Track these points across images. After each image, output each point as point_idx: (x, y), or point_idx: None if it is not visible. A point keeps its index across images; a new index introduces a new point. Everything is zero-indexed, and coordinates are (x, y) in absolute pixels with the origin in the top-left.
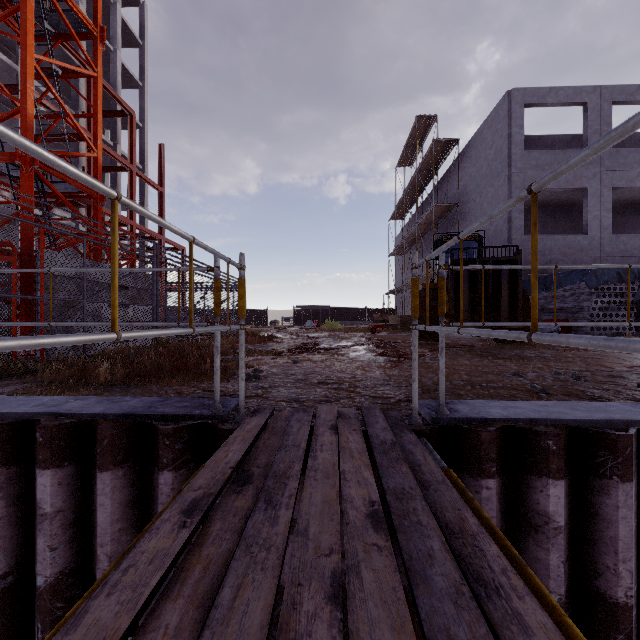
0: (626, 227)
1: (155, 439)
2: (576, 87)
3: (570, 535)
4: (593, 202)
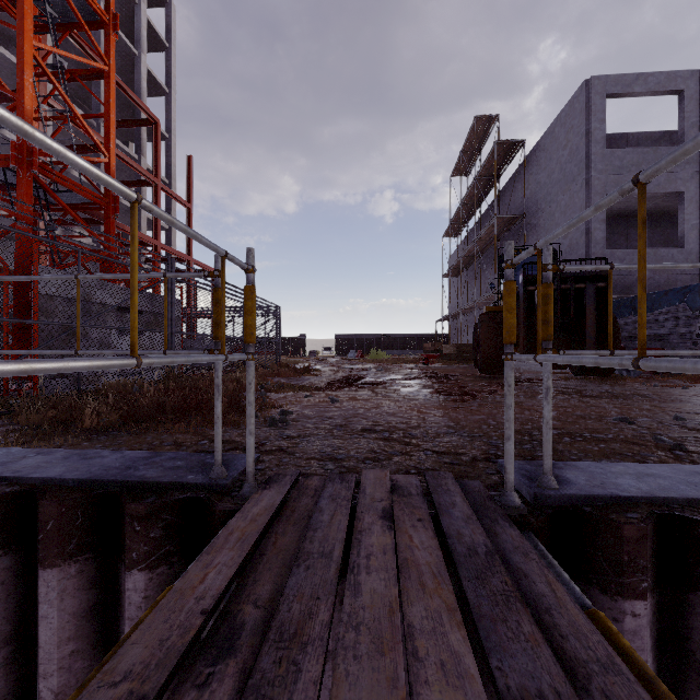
0: None
1: (122, 521)
2: (669, 72)
3: None
4: (690, 209)
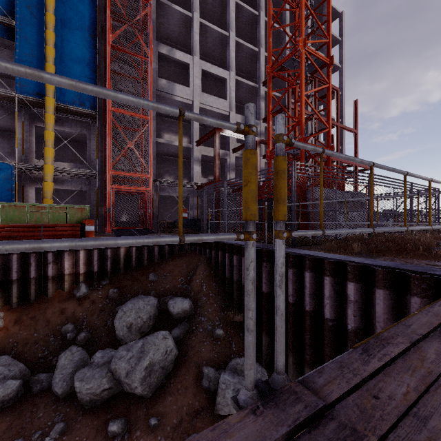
0: None
1: (407, 280)
2: None
3: None
4: None
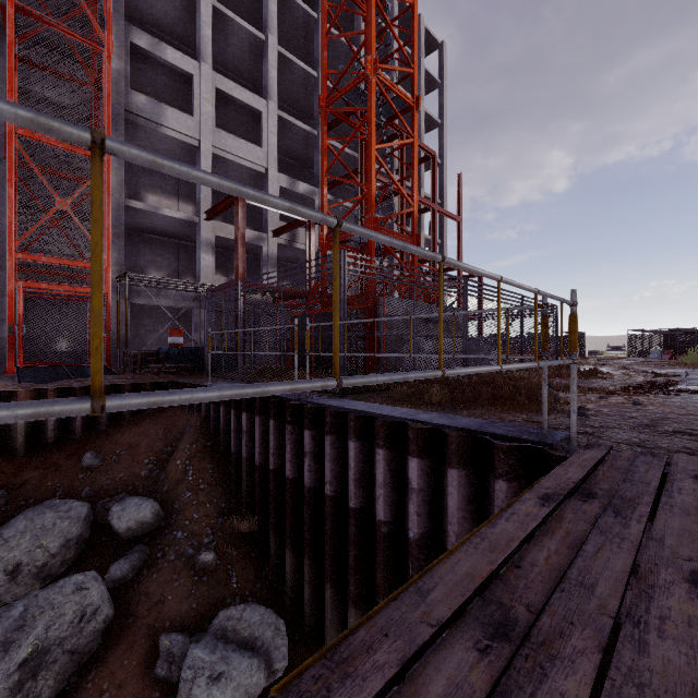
0: None
1: (491, 452)
2: None
3: None
4: None
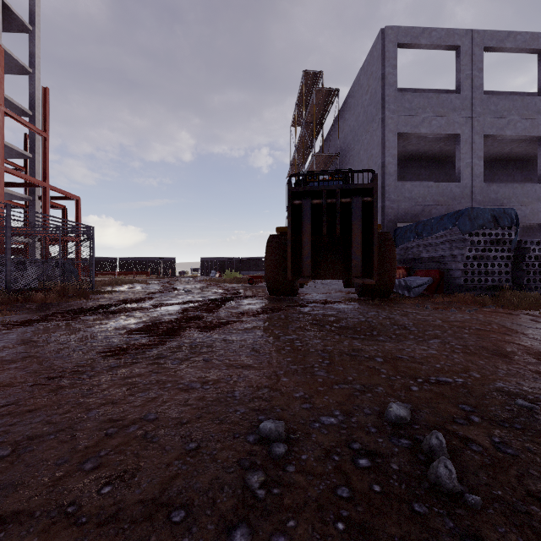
0: (494, 181)
1: None
2: (449, 29)
3: None
4: (465, 149)
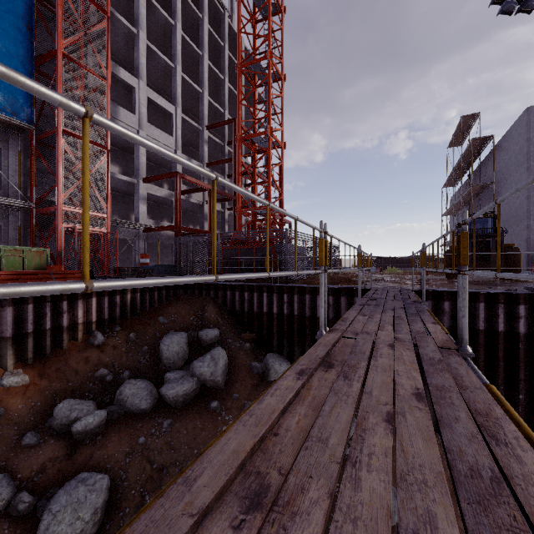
0: None
1: (353, 291)
2: None
3: (451, 315)
4: None
